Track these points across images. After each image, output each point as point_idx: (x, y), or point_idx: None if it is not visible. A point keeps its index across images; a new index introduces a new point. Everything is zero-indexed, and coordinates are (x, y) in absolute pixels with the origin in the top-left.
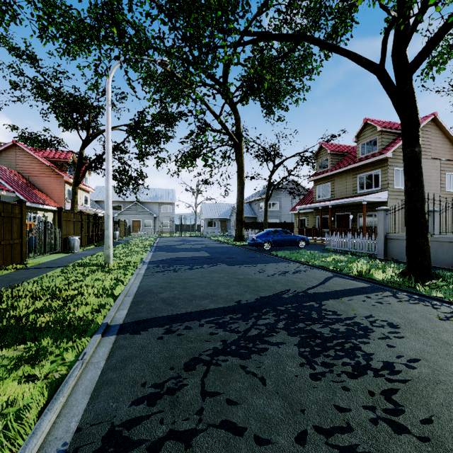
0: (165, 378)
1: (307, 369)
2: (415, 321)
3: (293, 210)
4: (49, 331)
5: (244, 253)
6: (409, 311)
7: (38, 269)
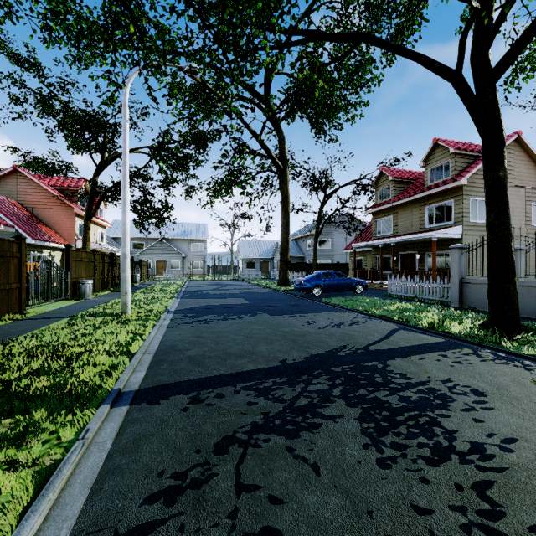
0: (188, 465)
1: (373, 452)
2: (506, 387)
3: (348, 248)
4: (44, 400)
5: (290, 300)
6: (496, 374)
7: (40, 320)
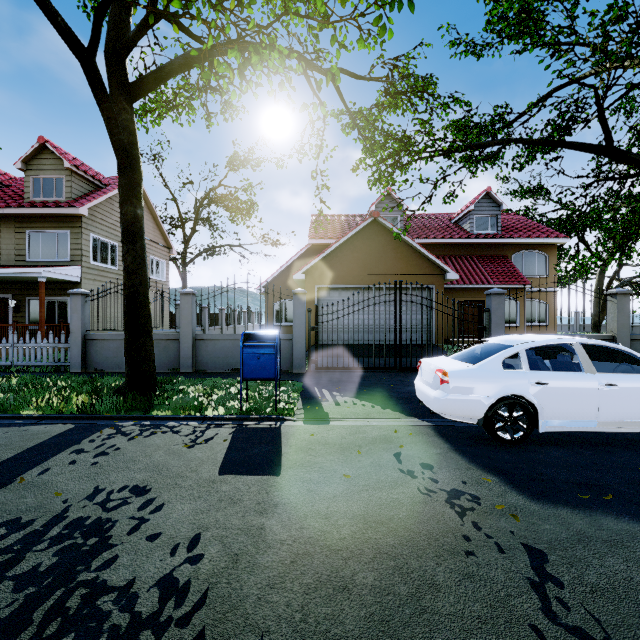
0: None
1: None
2: (166, 465)
3: None
4: None
5: None
6: (151, 451)
7: None
